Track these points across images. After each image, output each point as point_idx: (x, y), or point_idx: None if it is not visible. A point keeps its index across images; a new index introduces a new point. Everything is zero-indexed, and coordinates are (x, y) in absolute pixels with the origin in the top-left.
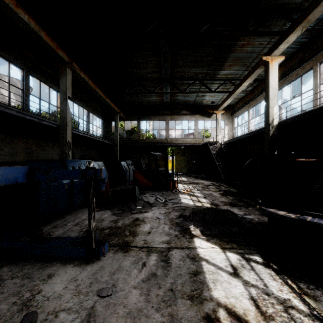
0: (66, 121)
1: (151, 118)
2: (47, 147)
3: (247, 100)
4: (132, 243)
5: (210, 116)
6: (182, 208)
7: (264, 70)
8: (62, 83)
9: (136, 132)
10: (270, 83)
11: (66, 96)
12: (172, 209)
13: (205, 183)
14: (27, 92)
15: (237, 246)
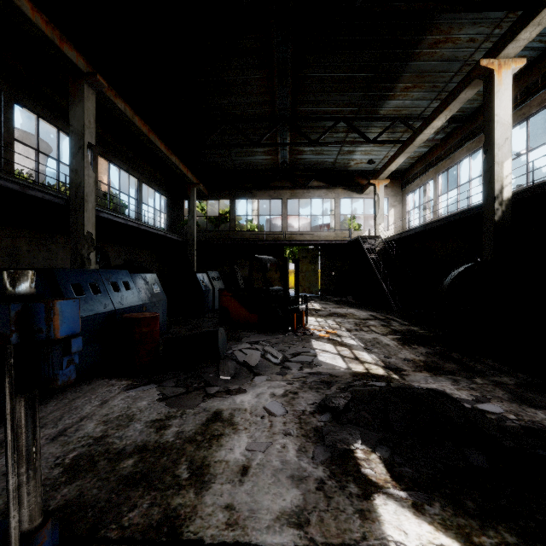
0: (84, 192)
1: (255, 194)
2: (53, 246)
3: (432, 159)
4: (191, 524)
5: (363, 191)
6: (324, 378)
7: (470, 100)
8: (76, 115)
9: (227, 221)
10: (497, 113)
11: (83, 142)
12: (301, 383)
13: (358, 315)
14: (7, 135)
15: (518, 538)
